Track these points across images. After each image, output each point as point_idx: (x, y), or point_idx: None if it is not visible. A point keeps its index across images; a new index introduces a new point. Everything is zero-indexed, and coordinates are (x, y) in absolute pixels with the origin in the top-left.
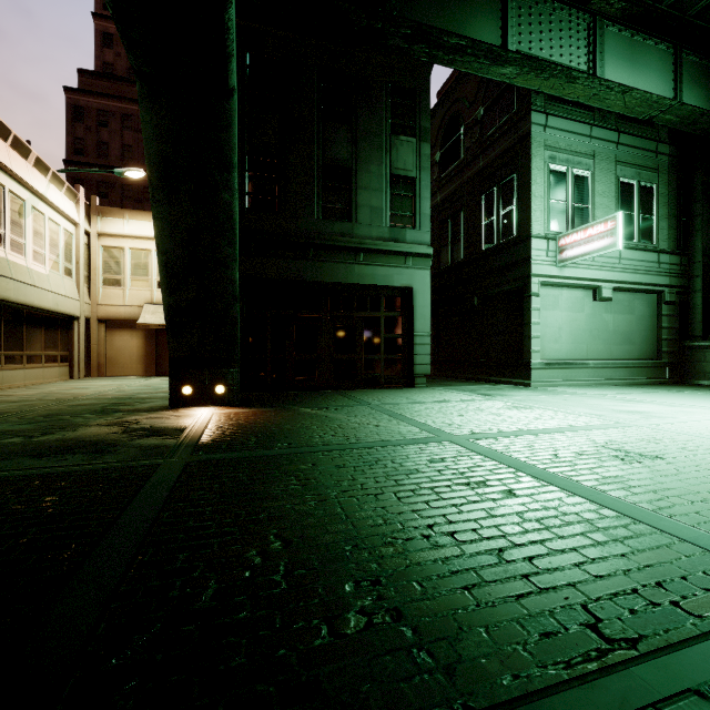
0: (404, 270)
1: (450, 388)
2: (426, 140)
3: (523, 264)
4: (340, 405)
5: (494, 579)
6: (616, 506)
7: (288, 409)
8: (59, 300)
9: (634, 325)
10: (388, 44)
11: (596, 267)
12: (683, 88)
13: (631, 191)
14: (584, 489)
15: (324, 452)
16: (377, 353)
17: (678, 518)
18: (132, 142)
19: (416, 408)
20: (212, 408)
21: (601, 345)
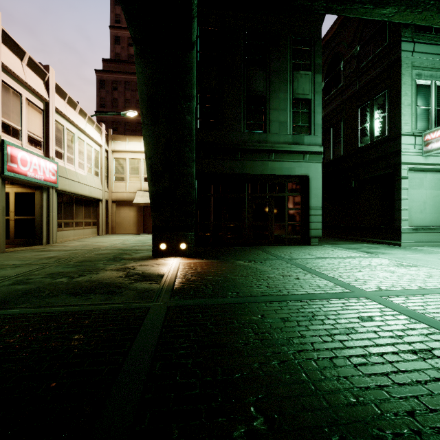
0: (302, 163)
1: (337, 246)
2: (318, 72)
3: (394, 155)
4: (262, 258)
5: None
6: None
7: (228, 261)
8: (91, 190)
9: None
10: (296, 5)
11: None
12: None
13: None
14: None
15: (266, 302)
16: (283, 221)
17: None
18: (130, 97)
19: (320, 263)
20: (178, 259)
21: None
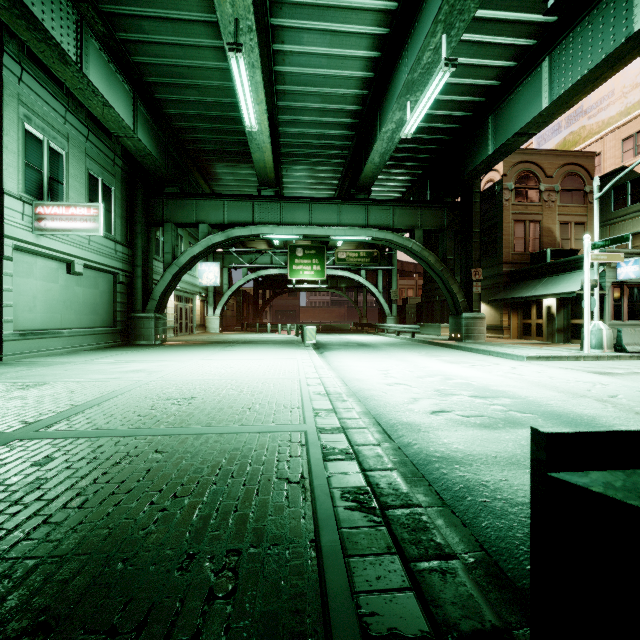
0: None
1: None
2: None
3: None
4: None
5: (237, 497)
6: (219, 431)
7: None
8: None
9: (98, 298)
10: None
11: (71, 243)
12: (139, 128)
13: (98, 185)
14: (192, 429)
15: None
16: None
17: (245, 424)
18: None
19: None
20: None
21: (74, 315)
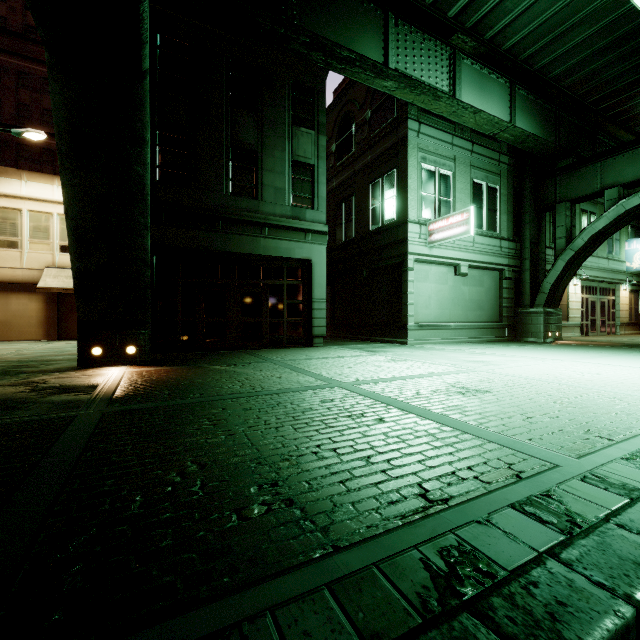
0: (304, 244)
1: (343, 347)
2: (323, 133)
3: (401, 244)
4: (247, 362)
5: (362, 475)
6: (452, 424)
7: (199, 367)
8: None
9: (483, 295)
10: (290, 48)
11: (456, 249)
12: (516, 114)
13: (482, 190)
14: (433, 415)
15: (233, 399)
16: (281, 317)
17: (491, 429)
18: (29, 101)
19: (313, 363)
20: (123, 368)
21: (460, 311)
